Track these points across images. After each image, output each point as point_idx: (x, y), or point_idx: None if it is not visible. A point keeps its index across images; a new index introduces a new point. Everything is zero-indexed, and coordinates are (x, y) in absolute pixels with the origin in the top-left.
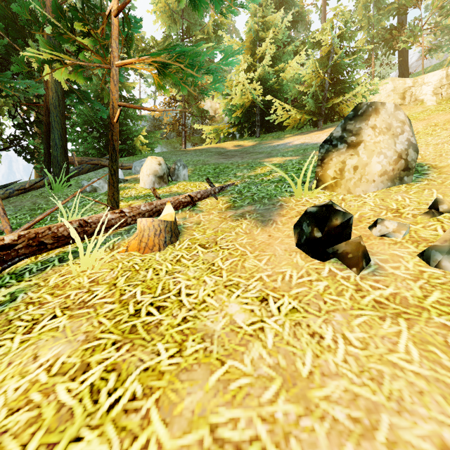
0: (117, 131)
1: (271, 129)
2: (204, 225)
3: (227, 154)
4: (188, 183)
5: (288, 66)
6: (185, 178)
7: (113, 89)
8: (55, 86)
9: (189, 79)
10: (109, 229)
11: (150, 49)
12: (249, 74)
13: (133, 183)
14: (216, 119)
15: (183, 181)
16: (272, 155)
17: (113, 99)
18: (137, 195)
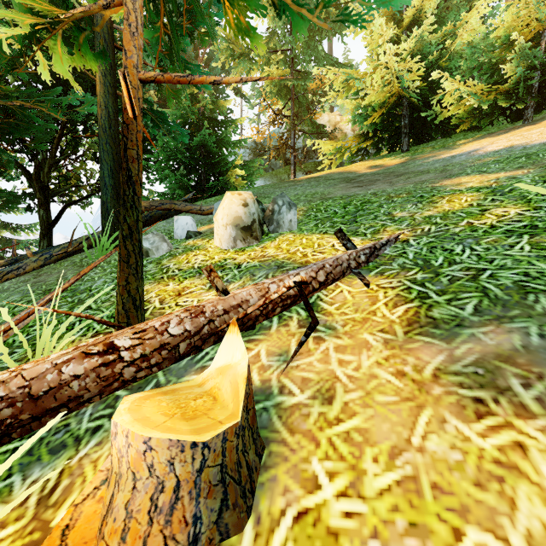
0: (139, 138)
1: (425, 136)
2: (350, 411)
3: (360, 180)
4: (296, 238)
5: (464, 25)
6: (291, 228)
7: (128, 44)
8: (104, 100)
9: (300, 85)
10: (64, 408)
11: (249, 53)
12: (396, 47)
13: (207, 238)
14: (336, 137)
15: (287, 233)
16: (452, 172)
17: (128, 67)
18: (202, 266)
